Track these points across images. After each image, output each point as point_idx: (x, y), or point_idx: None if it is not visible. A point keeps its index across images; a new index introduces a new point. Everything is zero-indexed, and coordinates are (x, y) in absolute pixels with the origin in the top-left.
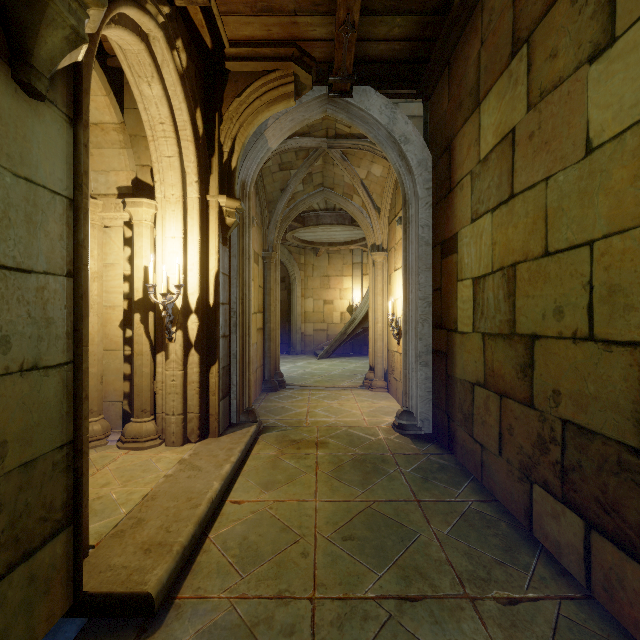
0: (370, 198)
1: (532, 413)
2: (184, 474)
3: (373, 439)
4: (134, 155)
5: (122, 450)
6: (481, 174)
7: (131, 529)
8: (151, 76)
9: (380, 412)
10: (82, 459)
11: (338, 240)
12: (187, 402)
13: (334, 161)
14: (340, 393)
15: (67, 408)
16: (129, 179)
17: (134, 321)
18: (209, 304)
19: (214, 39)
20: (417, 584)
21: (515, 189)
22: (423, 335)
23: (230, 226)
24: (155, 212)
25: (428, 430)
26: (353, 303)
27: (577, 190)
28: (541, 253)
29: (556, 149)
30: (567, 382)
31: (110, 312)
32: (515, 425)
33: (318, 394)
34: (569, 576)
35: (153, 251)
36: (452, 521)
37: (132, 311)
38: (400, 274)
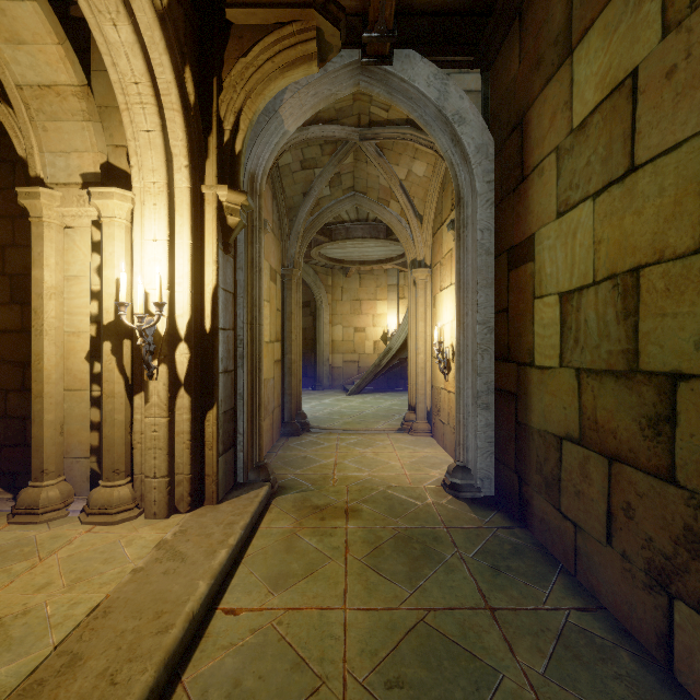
0: (410, 204)
1: (673, 492)
2: (160, 567)
3: (419, 504)
4: (105, 132)
5: (84, 525)
6: (574, 148)
7: (56, 678)
8: (116, 11)
9: (425, 464)
10: None
11: (371, 258)
12: (174, 459)
13: (367, 158)
14: (374, 438)
15: None
16: (97, 163)
17: (103, 352)
18: (205, 329)
19: None
20: None
21: (638, 158)
22: (483, 370)
23: (233, 228)
24: (132, 207)
25: (489, 491)
26: (388, 331)
27: None
28: (692, 248)
29: None
30: None
31: (73, 340)
32: (638, 505)
33: (348, 439)
34: None
35: (130, 259)
36: (547, 648)
37: (101, 338)
38: (448, 294)
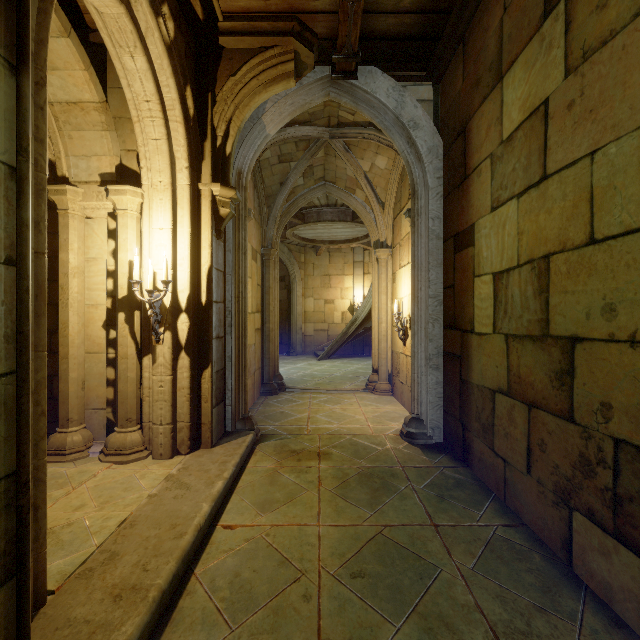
0: (374, 192)
1: (572, 428)
2: (170, 493)
3: (380, 449)
4: (119, 139)
5: (104, 464)
6: (504, 156)
7: (101, 567)
8: (133, 46)
9: (385, 418)
10: (28, 494)
11: (339, 238)
12: (177, 410)
13: (336, 153)
14: (342, 396)
15: (6, 431)
16: (113, 165)
17: (118, 321)
18: (201, 302)
19: (206, 9)
20: (443, 639)
21: (548, 169)
22: (434, 336)
23: (224, 217)
24: (141, 201)
25: (439, 439)
26: (354, 303)
27: (636, 162)
28: (584, 241)
29: (606, 116)
30: (621, 394)
31: (92, 311)
32: (548, 441)
33: (319, 398)
34: (626, 628)
35: (139, 244)
36: (477, 552)
37: (116, 310)
38: (406, 271)
